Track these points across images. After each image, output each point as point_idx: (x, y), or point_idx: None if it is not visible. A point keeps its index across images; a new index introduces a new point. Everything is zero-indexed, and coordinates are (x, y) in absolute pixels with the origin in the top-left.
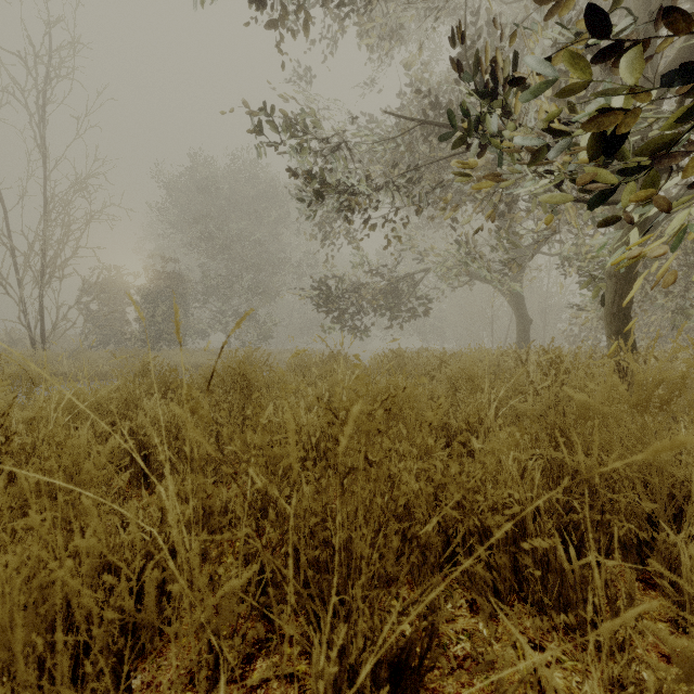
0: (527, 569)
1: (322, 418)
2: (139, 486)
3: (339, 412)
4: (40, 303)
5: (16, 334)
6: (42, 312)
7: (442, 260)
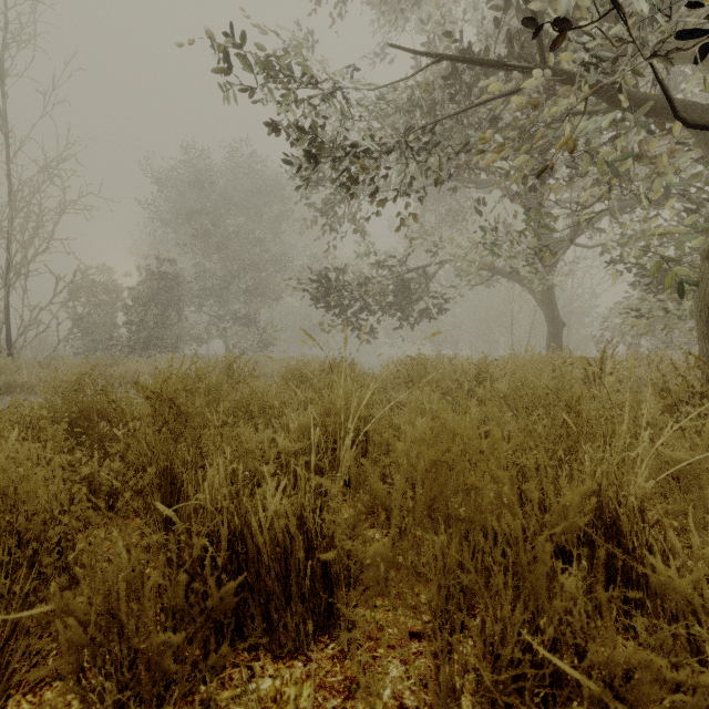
0: None
1: None
2: None
3: None
4: (5, 303)
5: None
6: (8, 314)
7: (465, 253)
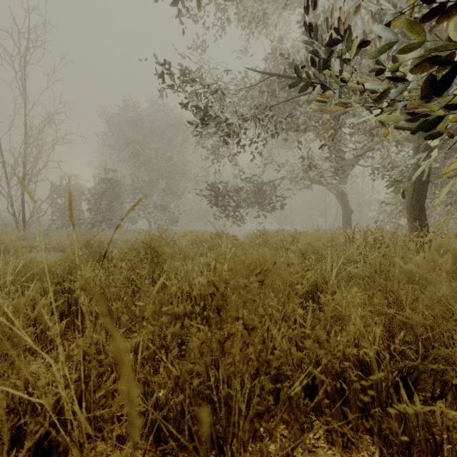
0: (374, 409)
1: (205, 288)
2: (75, 330)
3: (220, 283)
4: (22, 198)
5: (8, 220)
6: (23, 205)
7: (293, 170)
